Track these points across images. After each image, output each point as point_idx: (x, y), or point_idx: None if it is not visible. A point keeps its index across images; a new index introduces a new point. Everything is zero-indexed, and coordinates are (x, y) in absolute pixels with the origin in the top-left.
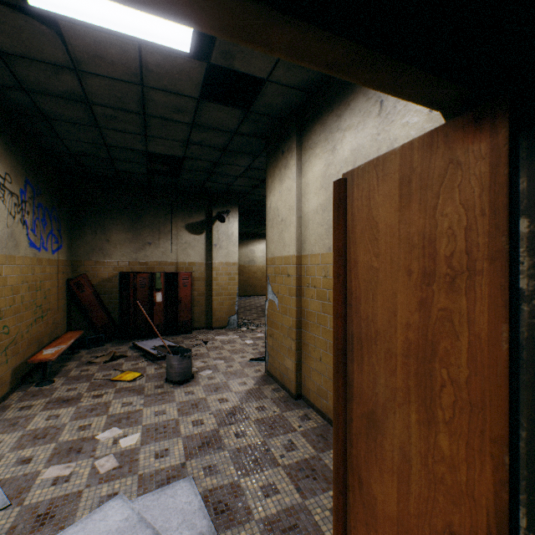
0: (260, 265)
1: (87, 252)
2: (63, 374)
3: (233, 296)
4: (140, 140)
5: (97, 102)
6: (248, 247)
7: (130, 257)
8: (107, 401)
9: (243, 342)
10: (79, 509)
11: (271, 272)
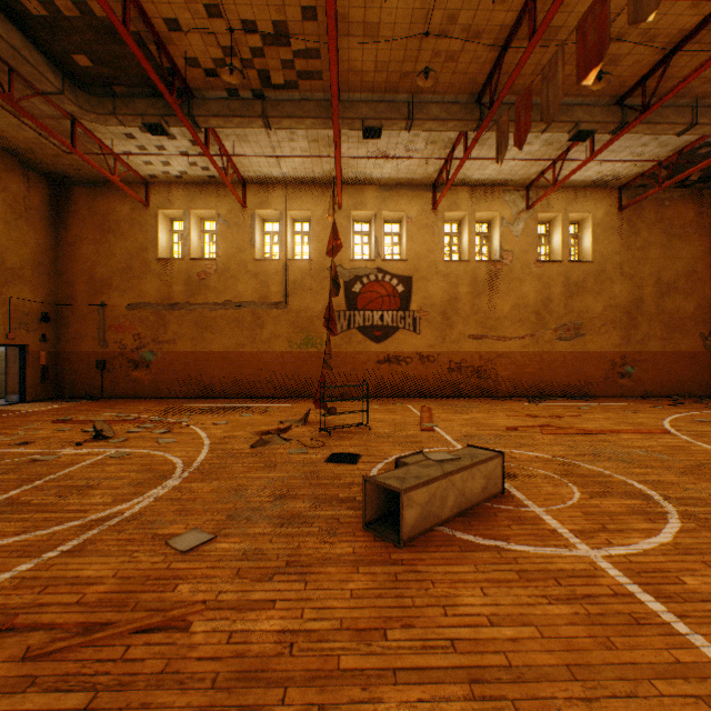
0: None
1: None
2: None
3: None
4: None
5: None
6: None
7: None
8: None
9: None
10: None
11: None
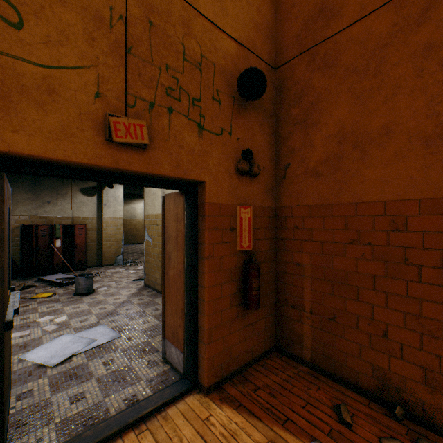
0: (140, 219)
1: None
2: None
3: (119, 241)
4: None
5: None
6: (130, 205)
7: (31, 212)
8: (34, 307)
9: (128, 272)
10: (44, 341)
11: (147, 223)
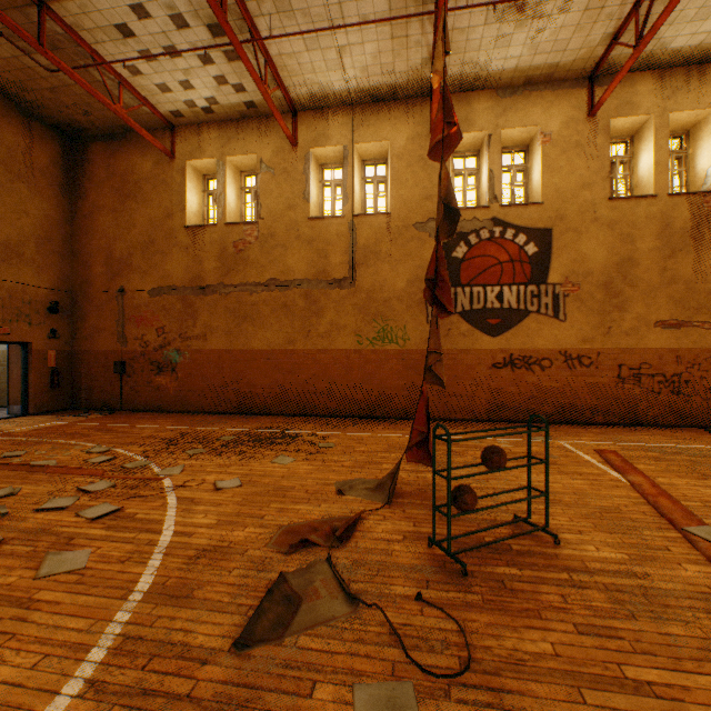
0: None
1: None
2: None
3: None
4: None
5: None
6: None
7: None
8: None
9: None
10: None
11: None
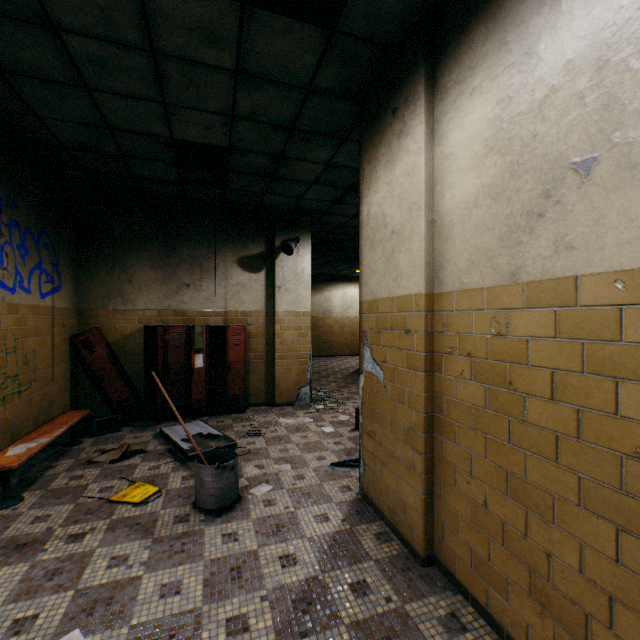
0: (338, 316)
1: (101, 298)
2: (42, 485)
3: (304, 359)
4: (158, 113)
5: (67, 24)
6: (323, 294)
7: (161, 303)
8: (86, 551)
9: (319, 429)
10: None
11: (370, 325)
